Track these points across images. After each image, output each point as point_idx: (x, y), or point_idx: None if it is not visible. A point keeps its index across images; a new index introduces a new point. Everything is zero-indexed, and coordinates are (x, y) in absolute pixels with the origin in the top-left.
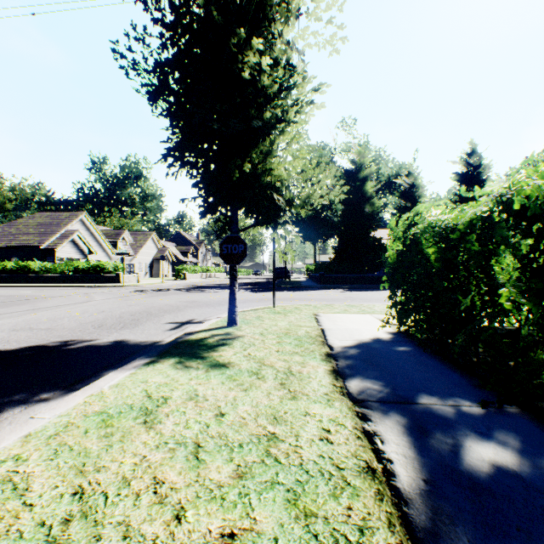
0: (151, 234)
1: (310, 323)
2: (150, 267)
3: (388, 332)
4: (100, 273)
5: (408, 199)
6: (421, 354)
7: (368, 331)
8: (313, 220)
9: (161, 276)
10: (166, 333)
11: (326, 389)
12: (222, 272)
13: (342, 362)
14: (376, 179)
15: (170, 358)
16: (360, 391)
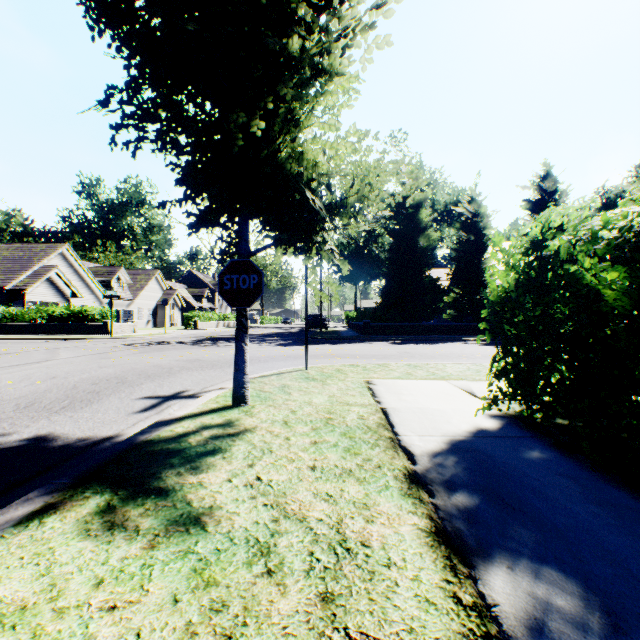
0: (155, 273)
1: (363, 398)
2: (153, 314)
3: (490, 416)
4: (83, 321)
5: (470, 231)
6: (580, 471)
7: (458, 414)
8: (355, 256)
9: (167, 325)
10: (129, 419)
11: (445, 626)
12: None
13: (445, 500)
14: (431, 207)
15: (91, 495)
16: (533, 629)
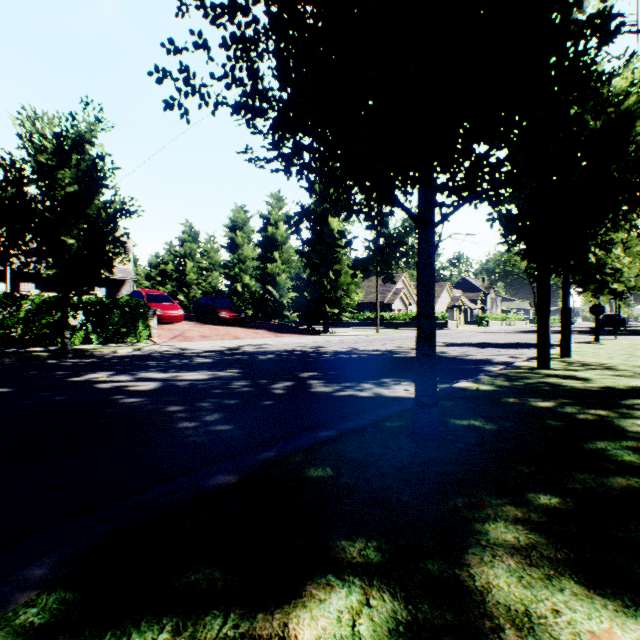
0: (445, 284)
1: None
2: None
3: None
4: None
5: None
6: None
7: None
8: None
9: None
10: None
11: None
12: (519, 320)
13: None
14: None
15: (582, 343)
16: None
